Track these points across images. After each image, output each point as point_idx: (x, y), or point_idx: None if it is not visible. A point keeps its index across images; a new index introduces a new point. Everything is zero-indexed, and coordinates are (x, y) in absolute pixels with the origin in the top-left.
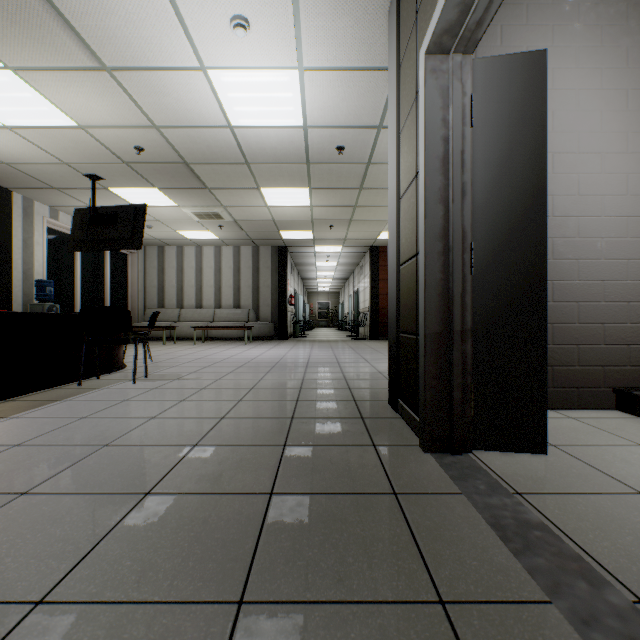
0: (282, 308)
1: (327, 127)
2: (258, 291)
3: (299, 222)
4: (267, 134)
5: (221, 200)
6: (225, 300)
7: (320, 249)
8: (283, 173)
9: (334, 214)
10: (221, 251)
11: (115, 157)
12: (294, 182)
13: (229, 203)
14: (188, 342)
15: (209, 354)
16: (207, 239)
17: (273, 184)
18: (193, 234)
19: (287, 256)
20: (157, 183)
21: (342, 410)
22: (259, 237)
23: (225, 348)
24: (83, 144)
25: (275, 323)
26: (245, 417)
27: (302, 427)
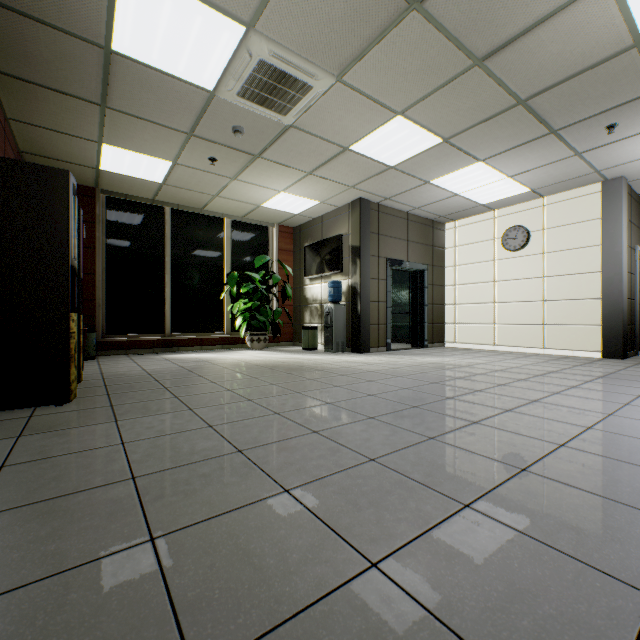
0: None
1: None
2: None
3: None
4: None
5: None
6: None
7: None
8: None
9: None
10: None
11: None
12: None
13: None
14: None
15: None
16: None
17: None
18: None
19: None
20: None
21: None
22: None
23: None
24: None
25: None
26: None
27: None
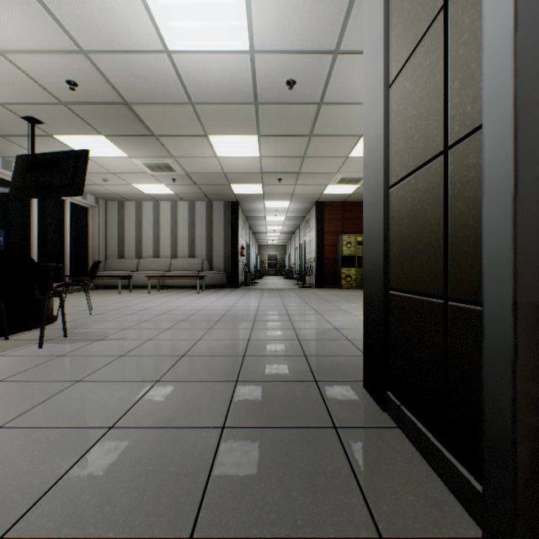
0: (234, 258)
1: (277, 52)
2: (211, 243)
3: (249, 175)
4: (210, 63)
5: (170, 150)
6: (181, 251)
7: (269, 204)
8: (230, 116)
9: (283, 166)
10: (177, 205)
11: (49, 95)
12: (242, 128)
13: (178, 153)
14: (144, 290)
15: (157, 304)
16: (163, 193)
17: (221, 130)
18: (149, 188)
19: (238, 210)
20: (102, 129)
21: (301, 405)
22: (212, 191)
23: (176, 297)
24: (9, 77)
25: (227, 272)
26: (148, 425)
27: (235, 459)
